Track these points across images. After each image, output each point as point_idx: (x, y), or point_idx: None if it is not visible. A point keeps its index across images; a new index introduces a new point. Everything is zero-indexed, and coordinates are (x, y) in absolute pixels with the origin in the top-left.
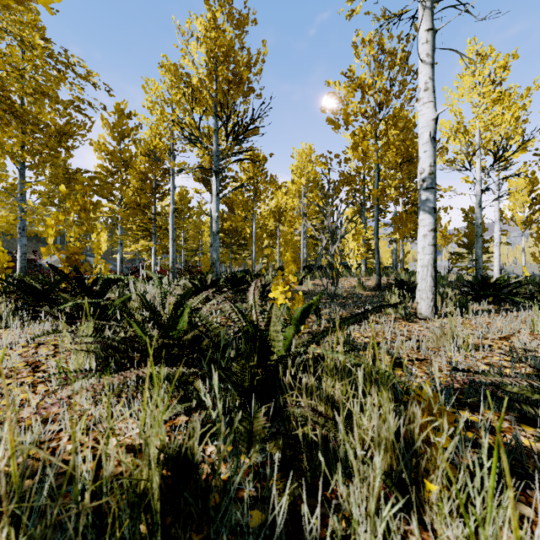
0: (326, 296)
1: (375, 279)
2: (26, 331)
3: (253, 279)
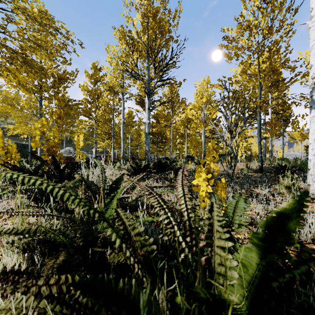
0: (224, 176)
1: (255, 164)
2: (2, 205)
3: (172, 164)
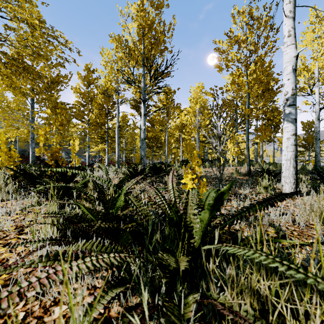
0: (214, 179)
1: (245, 168)
2: (20, 203)
3: (166, 168)
